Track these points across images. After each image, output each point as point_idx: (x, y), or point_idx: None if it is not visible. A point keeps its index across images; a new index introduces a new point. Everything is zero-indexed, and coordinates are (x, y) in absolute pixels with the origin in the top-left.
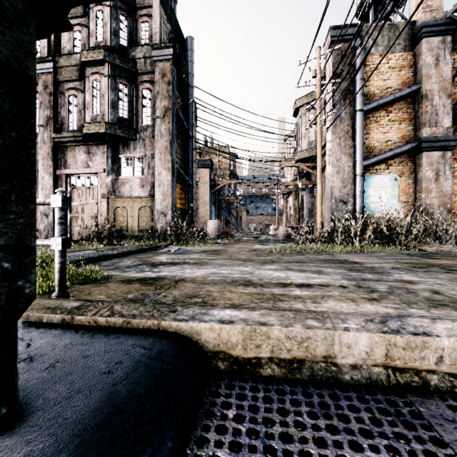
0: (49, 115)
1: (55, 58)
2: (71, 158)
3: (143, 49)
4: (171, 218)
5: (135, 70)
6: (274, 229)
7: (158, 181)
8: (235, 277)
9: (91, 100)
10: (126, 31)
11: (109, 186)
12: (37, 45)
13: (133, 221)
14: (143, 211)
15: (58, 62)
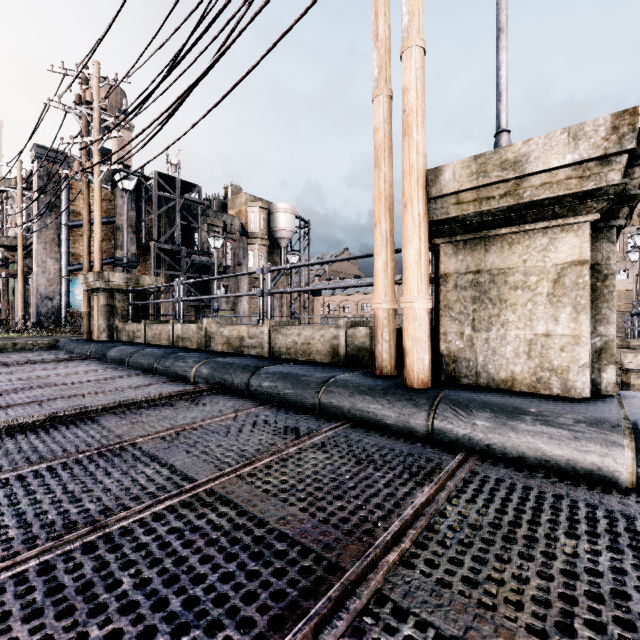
0: None
1: None
2: None
3: None
4: None
5: None
6: None
7: None
8: None
9: None
10: None
11: None
12: None
13: None
14: None
15: None
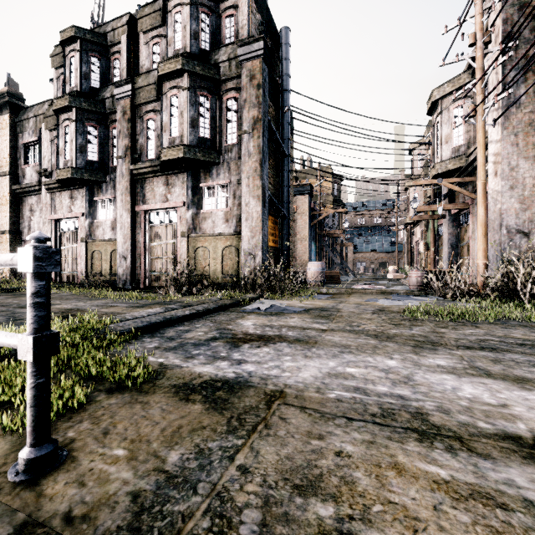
0: (127, 144)
1: (134, 79)
2: (149, 191)
3: (227, 50)
4: (261, 260)
5: (218, 77)
6: (394, 271)
7: (246, 213)
8: (383, 394)
9: (169, 120)
10: (208, 31)
11: (189, 222)
12: (117, 68)
13: (216, 264)
14: (228, 251)
15: (136, 83)
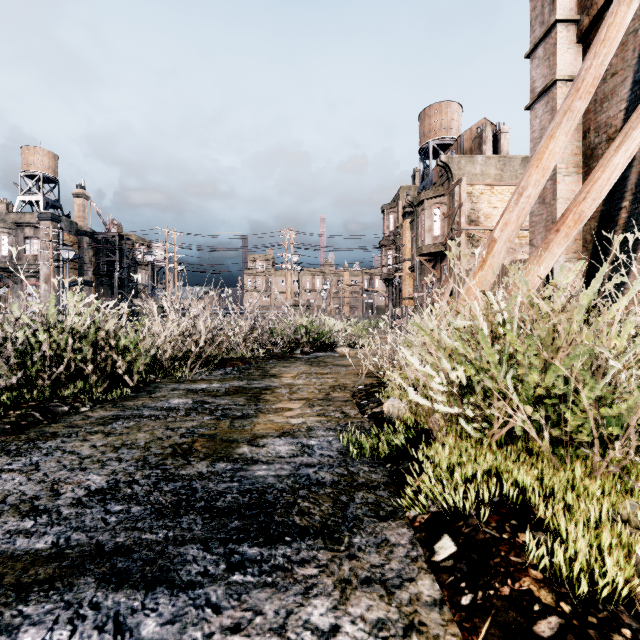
0: None
1: None
2: None
3: None
4: None
5: None
6: None
7: None
8: None
9: None
10: None
11: None
12: None
13: None
14: None
15: None
